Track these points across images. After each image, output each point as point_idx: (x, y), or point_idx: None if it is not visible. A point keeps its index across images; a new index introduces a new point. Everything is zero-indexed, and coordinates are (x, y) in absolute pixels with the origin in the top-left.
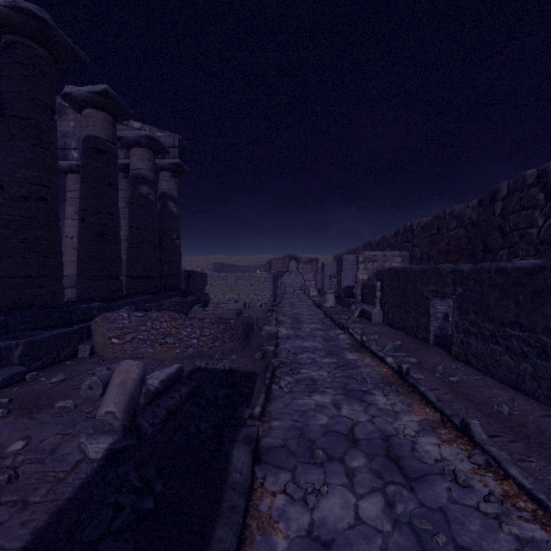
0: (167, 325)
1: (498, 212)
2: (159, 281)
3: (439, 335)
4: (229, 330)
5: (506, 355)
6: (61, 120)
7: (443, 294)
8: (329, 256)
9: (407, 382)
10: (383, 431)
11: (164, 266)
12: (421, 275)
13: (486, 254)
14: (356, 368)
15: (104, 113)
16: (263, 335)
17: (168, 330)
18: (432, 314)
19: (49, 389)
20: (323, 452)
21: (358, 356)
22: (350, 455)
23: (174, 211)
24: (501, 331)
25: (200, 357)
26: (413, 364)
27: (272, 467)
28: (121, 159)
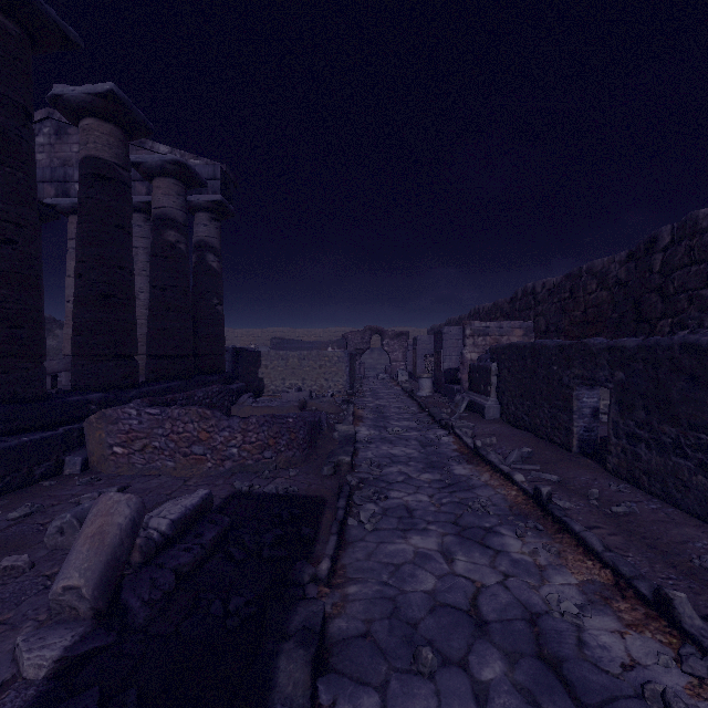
0: (194, 428)
1: (656, 267)
2: (194, 361)
3: (586, 439)
4: (285, 433)
5: (700, 475)
6: (61, 142)
7: (594, 382)
8: (422, 329)
9: (550, 515)
10: (526, 605)
11: (201, 341)
12: (558, 353)
13: (640, 325)
14: (471, 490)
15: (111, 125)
16: (336, 438)
17: (195, 434)
18: (576, 410)
19: (1, 531)
20: (433, 653)
21: (471, 470)
22: (478, 653)
23: (214, 266)
24: (691, 437)
25: (242, 474)
26: (554, 484)
27: (347, 682)
28: (142, 196)
